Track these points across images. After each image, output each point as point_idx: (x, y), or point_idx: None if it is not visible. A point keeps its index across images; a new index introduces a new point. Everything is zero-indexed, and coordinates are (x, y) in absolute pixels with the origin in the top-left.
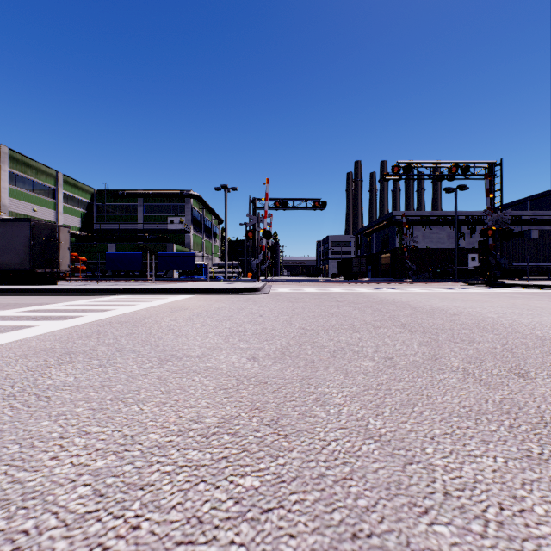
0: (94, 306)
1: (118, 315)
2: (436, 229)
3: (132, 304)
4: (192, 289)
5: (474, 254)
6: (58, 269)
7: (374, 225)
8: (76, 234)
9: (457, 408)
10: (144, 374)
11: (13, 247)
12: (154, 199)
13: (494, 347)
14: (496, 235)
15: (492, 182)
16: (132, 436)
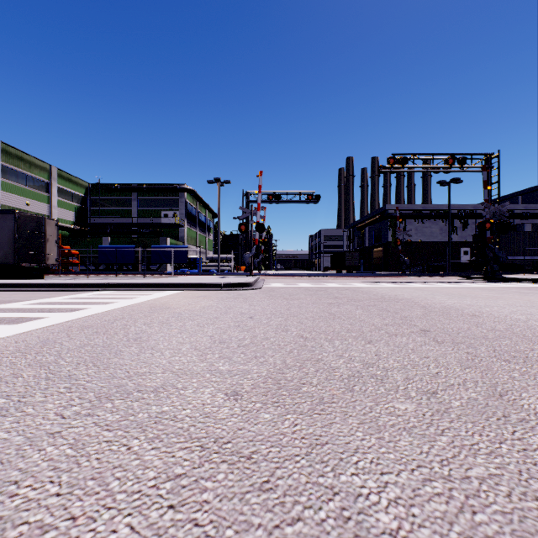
0: (66, 305)
1: (85, 316)
2: (429, 223)
3: (110, 301)
4: (180, 284)
5: (467, 248)
6: (44, 262)
7: (366, 219)
8: (69, 228)
9: None
10: (54, 434)
11: None
12: (148, 193)
13: None
14: (494, 228)
15: (489, 175)
16: None
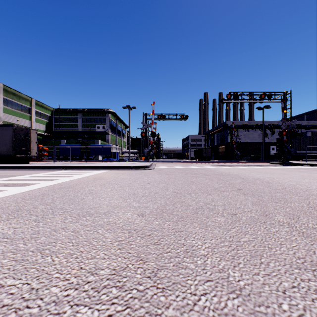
0: (47, 177)
1: (60, 183)
2: (252, 131)
3: (70, 175)
4: (108, 166)
5: (274, 146)
6: (29, 154)
7: (215, 129)
8: (42, 134)
9: (294, 259)
10: (63, 228)
11: (3, 141)
12: (88, 114)
13: (302, 206)
14: (288, 134)
15: (285, 104)
16: (36, 290)
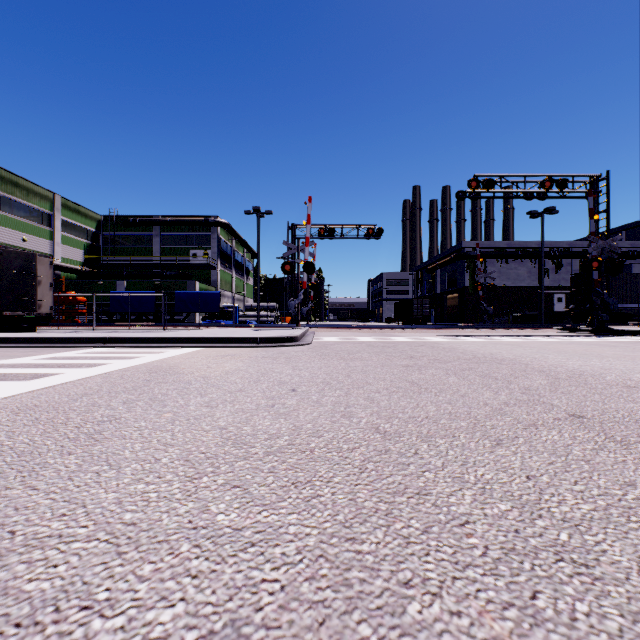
0: (32, 368)
1: (43, 388)
2: (515, 264)
3: (99, 363)
4: (204, 339)
5: (560, 294)
6: (34, 311)
7: (438, 259)
8: (77, 270)
9: None
10: None
11: None
12: (173, 227)
13: None
14: (602, 268)
15: (596, 201)
16: None
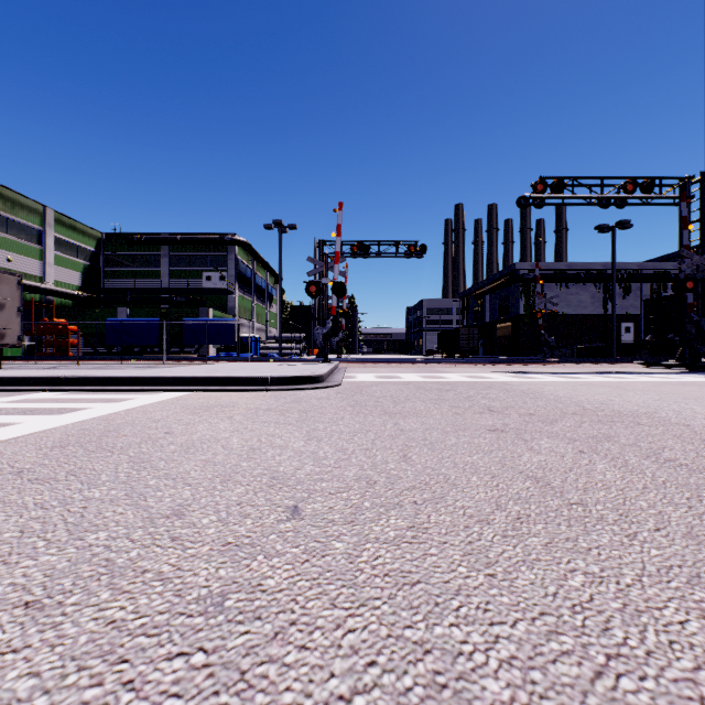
0: None
1: None
2: (576, 288)
3: None
4: (194, 379)
5: (629, 323)
6: None
7: (487, 283)
8: (72, 295)
9: None
10: None
11: None
12: (184, 246)
13: None
14: (698, 289)
15: (688, 209)
16: None
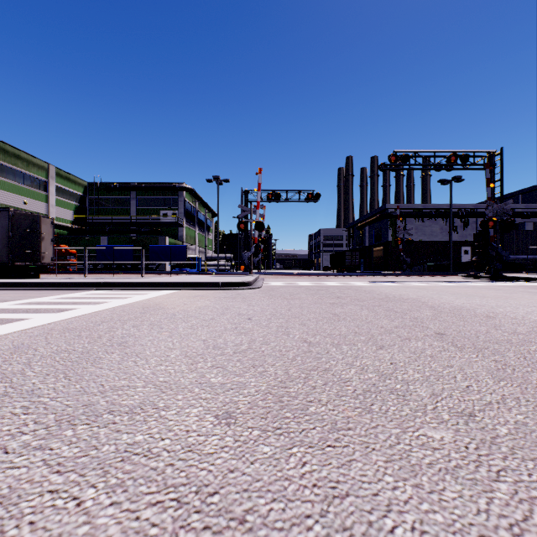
0: (54, 305)
1: (71, 318)
2: (429, 222)
3: (102, 301)
4: (177, 283)
5: (467, 247)
6: (39, 261)
7: (366, 218)
8: (68, 227)
9: None
10: None
11: None
12: (147, 192)
13: None
14: (497, 226)
15: (492, 172)
16: None
